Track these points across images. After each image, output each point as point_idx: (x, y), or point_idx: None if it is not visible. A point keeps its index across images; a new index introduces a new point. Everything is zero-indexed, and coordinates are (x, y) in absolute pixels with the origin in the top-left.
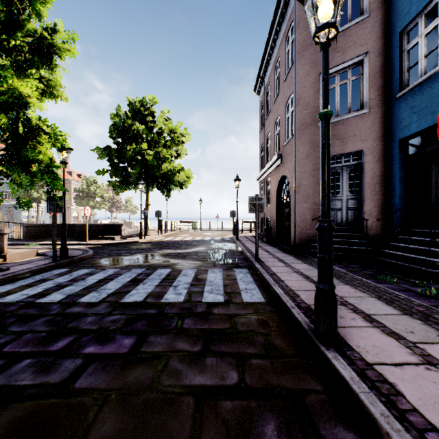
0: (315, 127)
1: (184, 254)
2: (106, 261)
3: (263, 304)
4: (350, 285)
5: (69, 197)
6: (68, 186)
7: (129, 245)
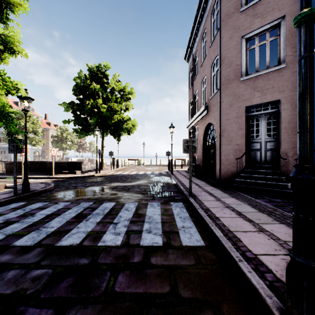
0: (237, 82)
1: (128, 187)
2: (62, 194)
3: (203, 249)
4: (285, 223)
5: (48, 141)
6: (47, 133)
7: (86, 179)
